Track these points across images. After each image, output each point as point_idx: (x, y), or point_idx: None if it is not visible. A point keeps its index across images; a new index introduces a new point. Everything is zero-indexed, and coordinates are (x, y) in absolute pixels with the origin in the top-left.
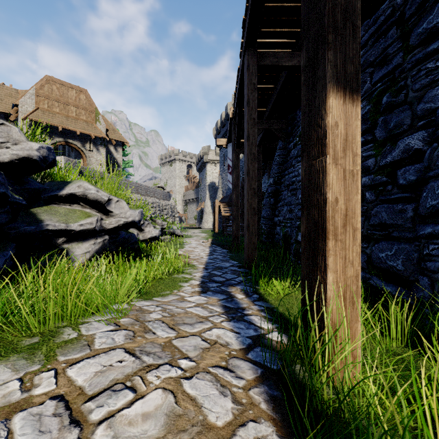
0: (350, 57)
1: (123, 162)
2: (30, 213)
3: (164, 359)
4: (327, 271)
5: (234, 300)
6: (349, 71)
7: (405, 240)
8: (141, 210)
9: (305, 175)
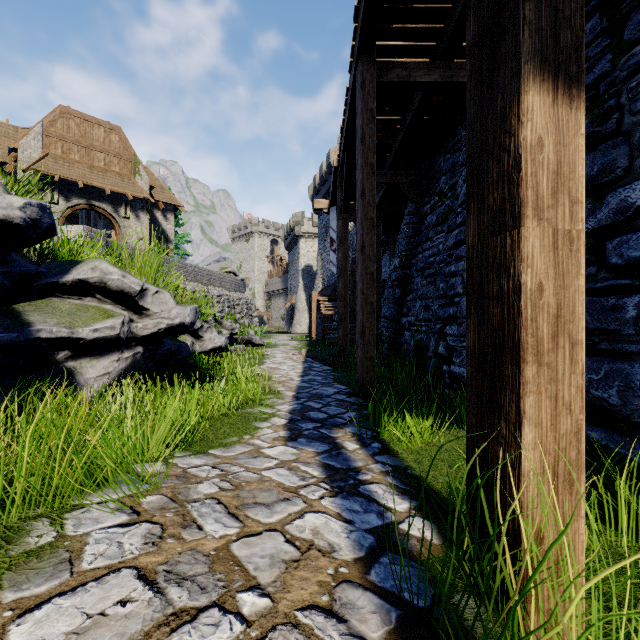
0: (566, 17)
1: (176, 235)
2: (12, 312)
3: (211, 594)
4: (522, 424)
5: (341, 453)
6: (563, 43)
7: (621, 356)
8: (195, 307)
9: (474, 244)
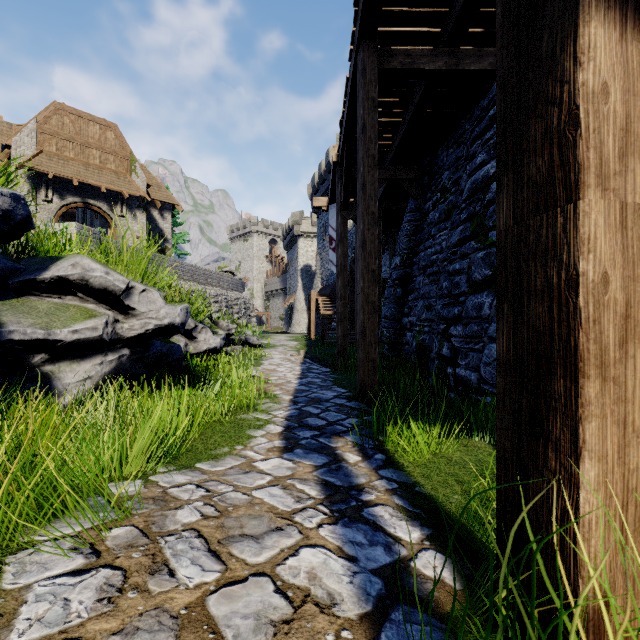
0: None
1: (173, 234)
2: None
3: None
4: (582, 457)
5: (342, 467)
6: None
7: None
8: (186, 307)
9: (508, 226)
